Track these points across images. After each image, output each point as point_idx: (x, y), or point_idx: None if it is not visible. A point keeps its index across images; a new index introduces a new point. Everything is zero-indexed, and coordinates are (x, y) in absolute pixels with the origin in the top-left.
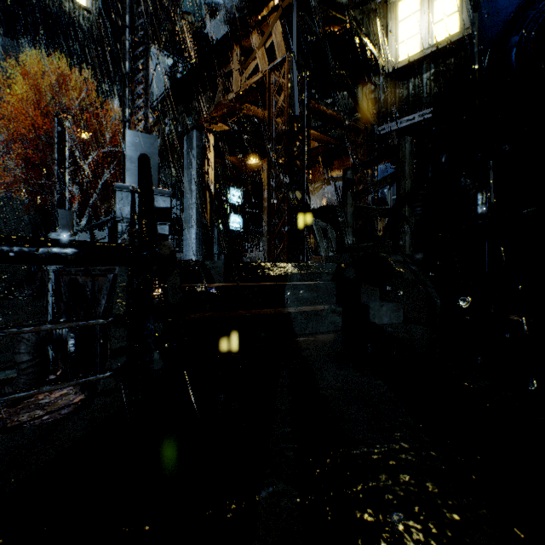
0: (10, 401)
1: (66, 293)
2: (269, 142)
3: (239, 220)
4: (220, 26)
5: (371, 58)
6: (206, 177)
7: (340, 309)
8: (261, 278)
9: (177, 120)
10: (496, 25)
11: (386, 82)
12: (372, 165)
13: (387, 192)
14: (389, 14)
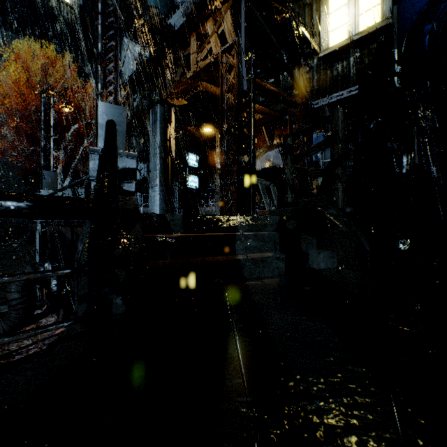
0: (2, 332)
1: (51, 241)
2: (221, 113)
3: (196, 180)
4: (180, 19)
5: (307, 43)
6: (168, 144)
7: (283, 256)
8: (214, 228)
9: (144, 96)
10: (412, 15)
11: (319, 64)
12: (309, 132)
13: (319, 157)
14: (321, 7)
